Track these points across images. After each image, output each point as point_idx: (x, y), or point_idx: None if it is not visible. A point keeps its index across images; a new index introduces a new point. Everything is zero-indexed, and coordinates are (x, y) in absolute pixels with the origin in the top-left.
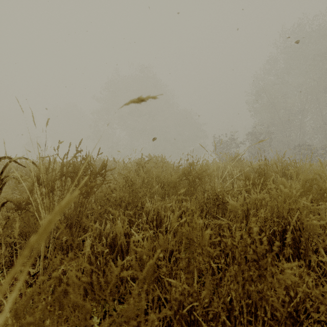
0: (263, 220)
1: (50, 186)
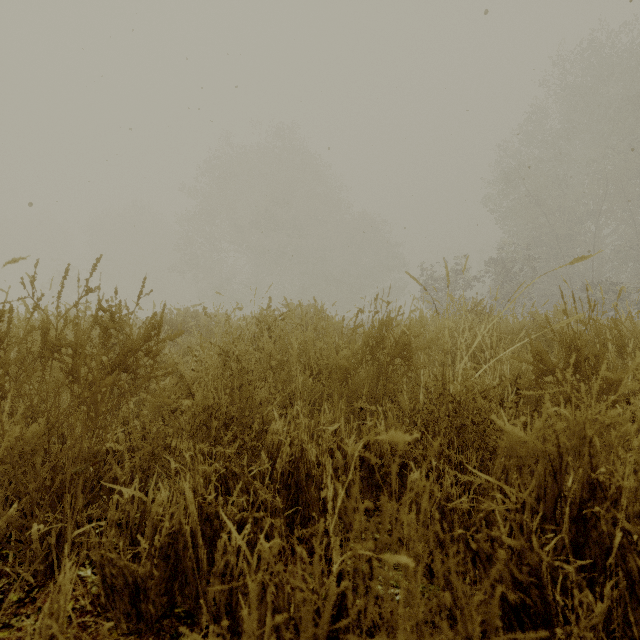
0: (631, 499)
1: (14, 381)
